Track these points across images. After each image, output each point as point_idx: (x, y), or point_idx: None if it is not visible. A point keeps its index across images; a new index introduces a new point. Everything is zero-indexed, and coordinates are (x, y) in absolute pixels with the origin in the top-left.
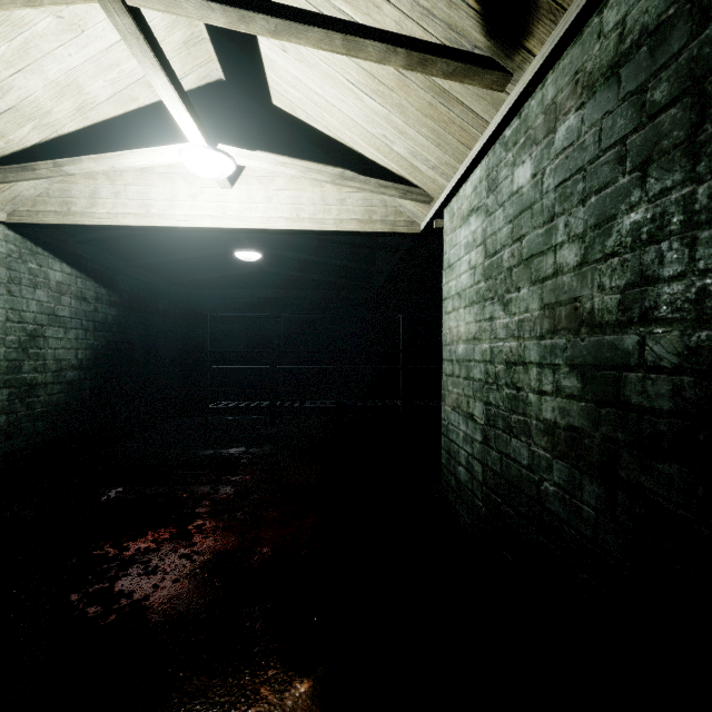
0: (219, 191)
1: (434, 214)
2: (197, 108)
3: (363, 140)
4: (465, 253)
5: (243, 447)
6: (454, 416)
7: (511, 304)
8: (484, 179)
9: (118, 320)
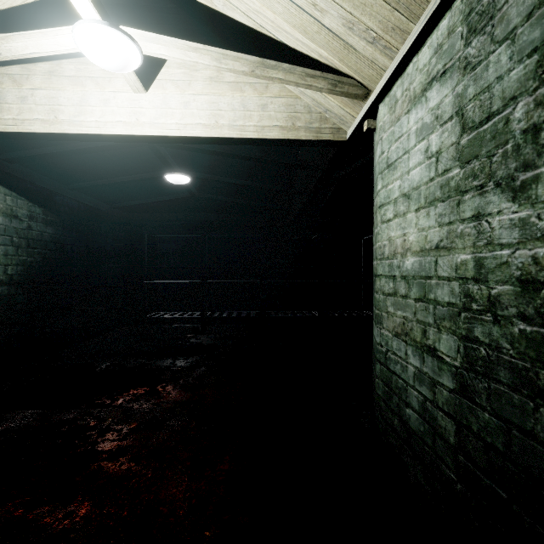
0: (133, 96)
1: (367, 111)
2: (109, 7)
3: (287, 21)
4: (418, 140)
5: (170, 358)
6: (397, 344)
7: (536, 185)
8: (459, 24)
9: (56, 239)
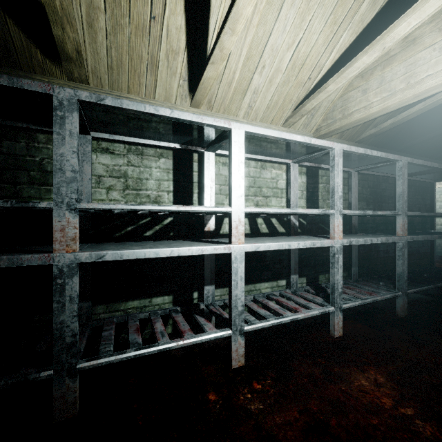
0: None
1: None
2: None
3: None
4: None
5: None
6: None
7: None
8: None
9: None
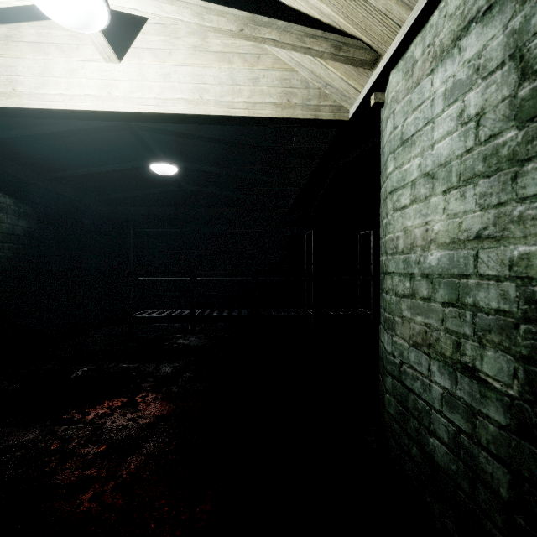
0: (104, 66)
1: (375, 81)
2: None
3: None
4: (447, 104)
5: (154, 362)
6: (417, 356)
7: None
8: None
9: (30, 232)
